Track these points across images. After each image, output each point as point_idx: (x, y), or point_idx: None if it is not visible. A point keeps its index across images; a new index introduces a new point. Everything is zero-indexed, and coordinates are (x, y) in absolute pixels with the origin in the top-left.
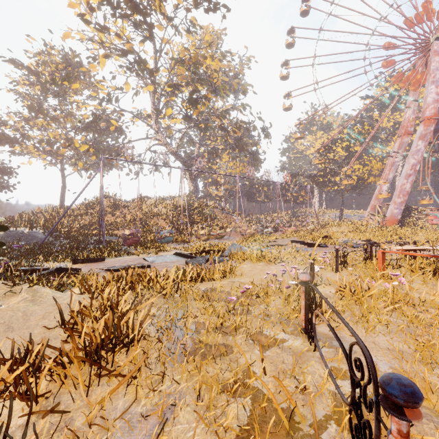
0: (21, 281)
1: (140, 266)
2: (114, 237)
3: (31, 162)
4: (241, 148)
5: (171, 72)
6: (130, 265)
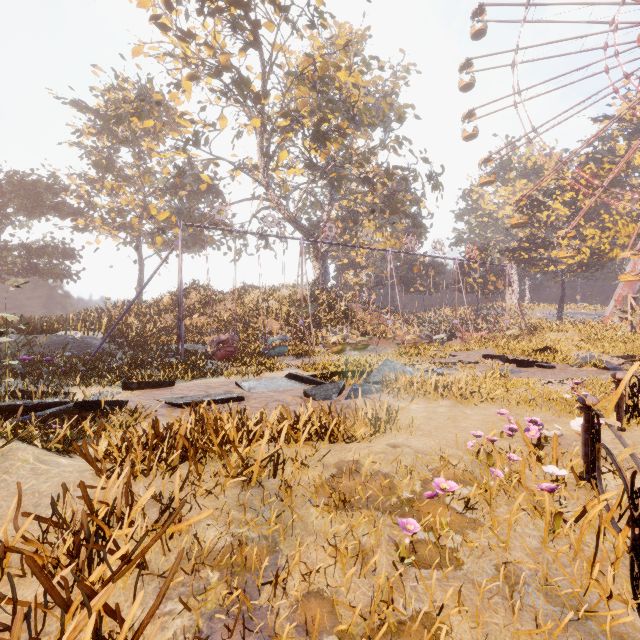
0: None
1: (227, 398)
2: (201, 346)
3: (99, 241)
4: (393, 209)
5: (287, 96)
6: (211, 396)
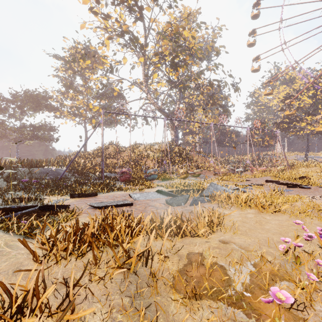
0: None
1: (123, 204)
2: (113, 174)
3: (66, 123)
4: (213, 103)
5: (157, 45)
6: (115, 202)
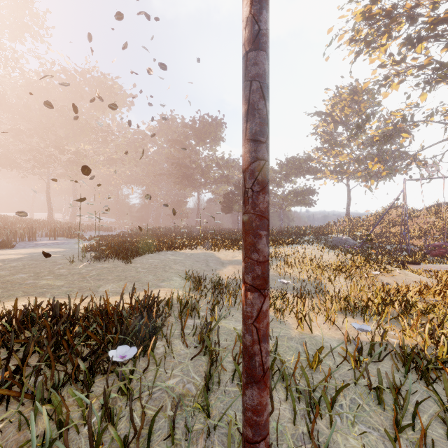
0: (393, 266)
1: None
2: (411, 247)
3: (325, 183)
4: None
5: None
6: None
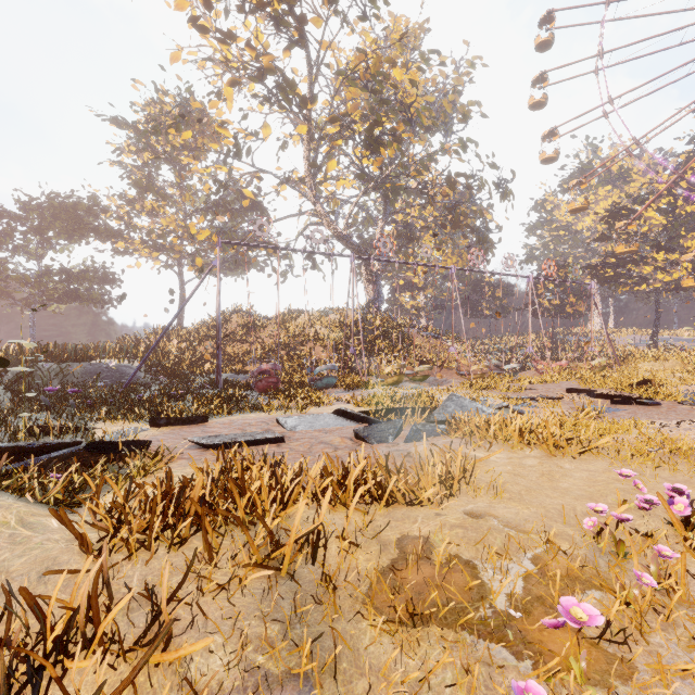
0: None
1: (264, 439)
2: (242, 376)
3: (139, 265)
4: (455, 223)
5: (336, 99)
6: (246, 436)
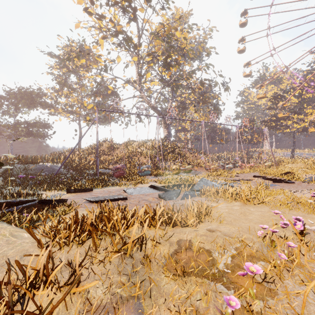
0: None
1: (118, 198)
2: (108, 170)
3: (60, 120)
4: (204, 101)
5: (150, 45)
6: (110, 197)
